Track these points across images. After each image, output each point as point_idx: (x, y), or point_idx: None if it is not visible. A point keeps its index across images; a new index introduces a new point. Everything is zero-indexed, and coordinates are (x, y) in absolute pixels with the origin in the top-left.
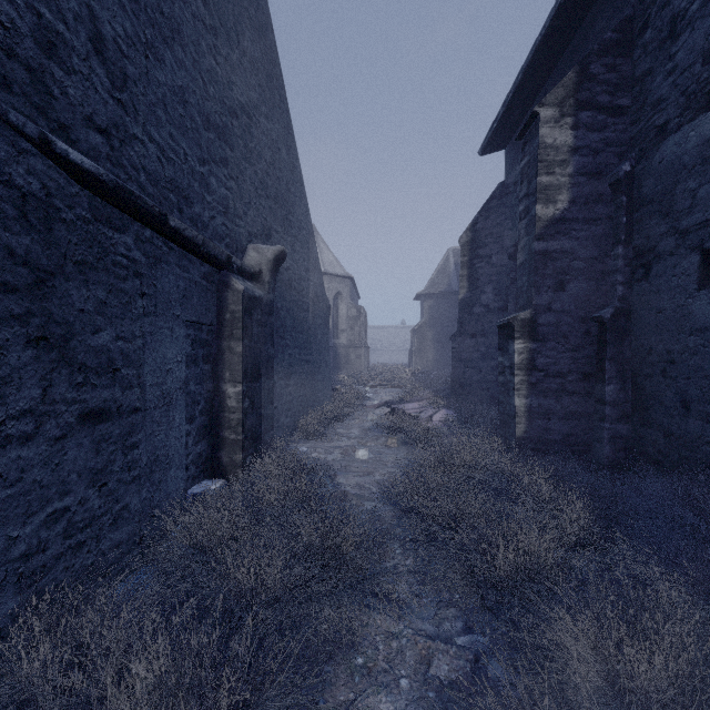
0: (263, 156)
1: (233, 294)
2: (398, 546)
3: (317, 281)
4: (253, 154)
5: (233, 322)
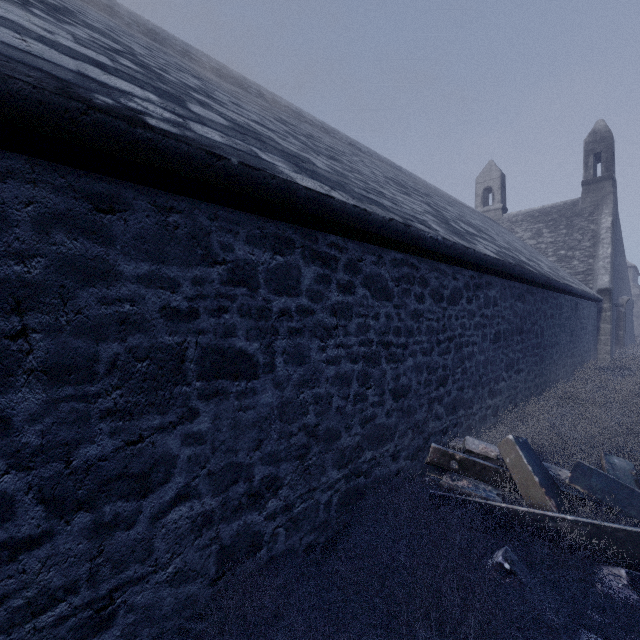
0: (620, 271)
1: (620, 312)
2: None
3: (629, 295)
4: (619, 274)
5: (620, 318)
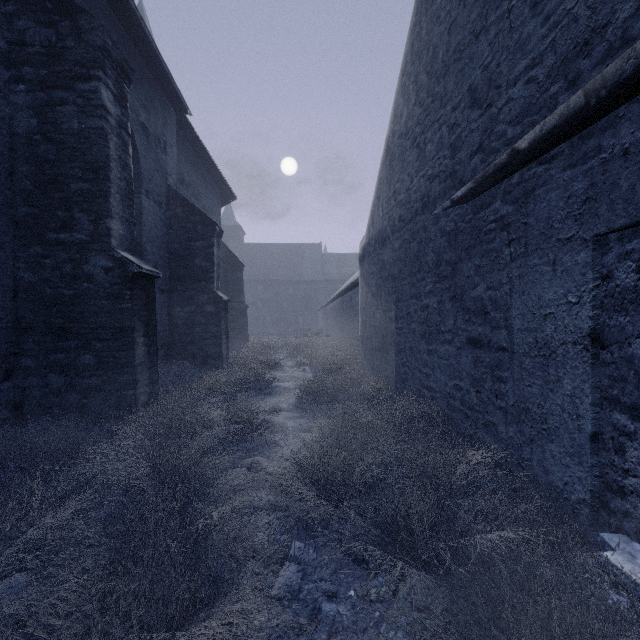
0: None
1: None
2: (265, 495)
3: None
4: None
5: None
